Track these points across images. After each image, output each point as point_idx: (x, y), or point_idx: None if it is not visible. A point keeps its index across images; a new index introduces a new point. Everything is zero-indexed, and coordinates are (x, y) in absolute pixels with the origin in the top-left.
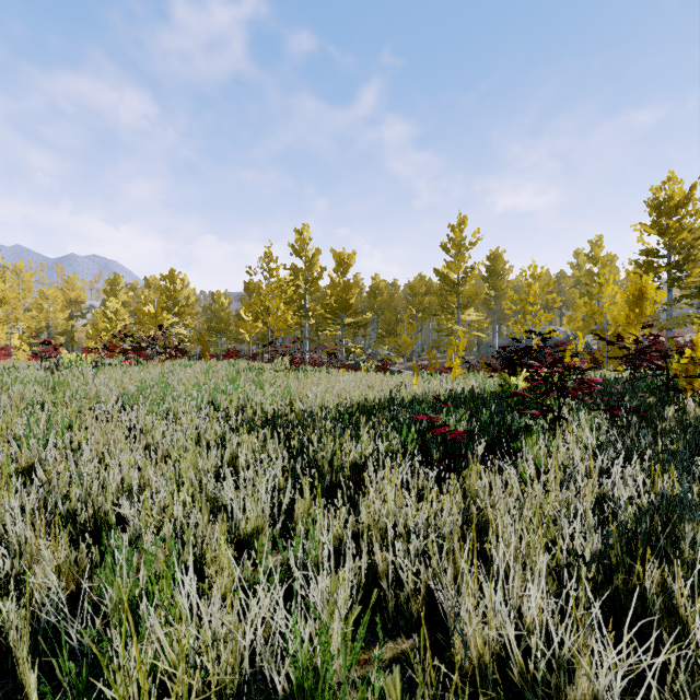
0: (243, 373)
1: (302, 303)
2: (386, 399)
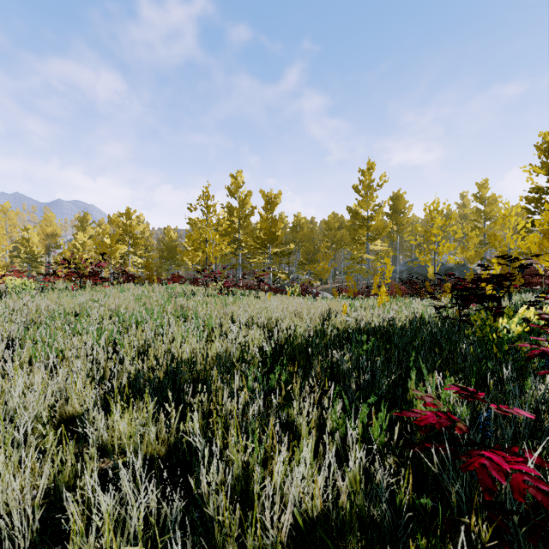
0: (174, 298)
1: (236, 236)
2: (317, 332)
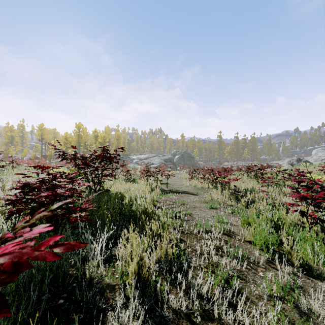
0: None
1: None
2: None
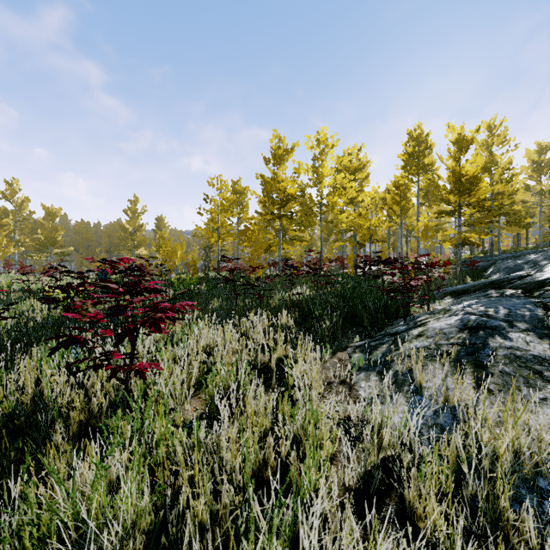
0: None
1: (11, 235)
2: None
